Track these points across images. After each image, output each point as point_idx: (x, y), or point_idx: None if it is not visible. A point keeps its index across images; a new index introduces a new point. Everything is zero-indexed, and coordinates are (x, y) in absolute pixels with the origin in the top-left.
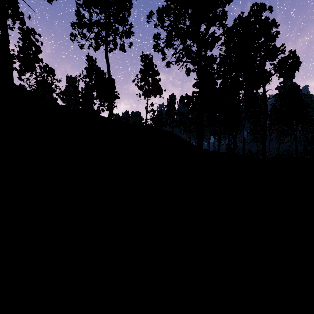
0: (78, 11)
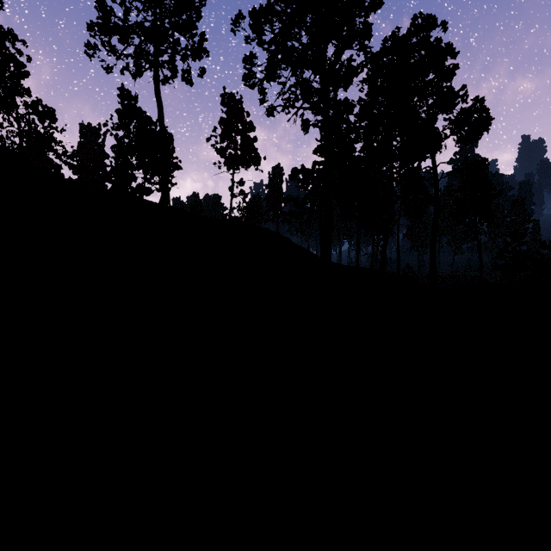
0: (101, 2)
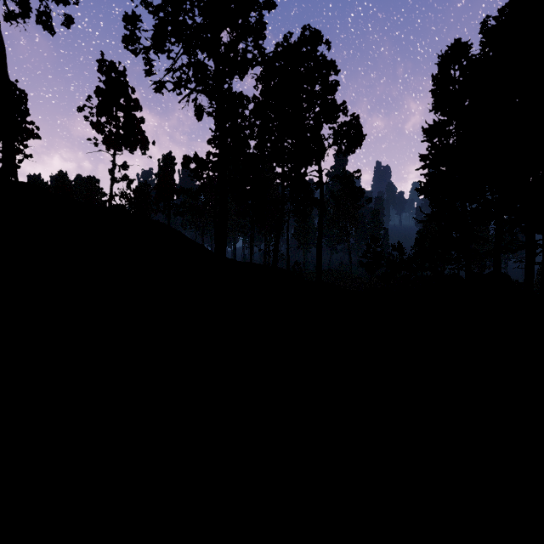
0: None
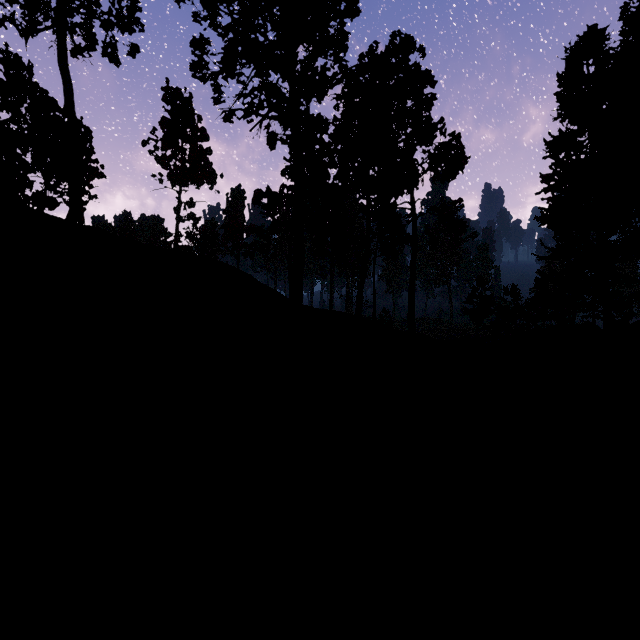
0: None
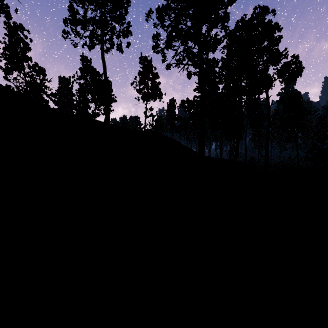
0: (71, 7)
